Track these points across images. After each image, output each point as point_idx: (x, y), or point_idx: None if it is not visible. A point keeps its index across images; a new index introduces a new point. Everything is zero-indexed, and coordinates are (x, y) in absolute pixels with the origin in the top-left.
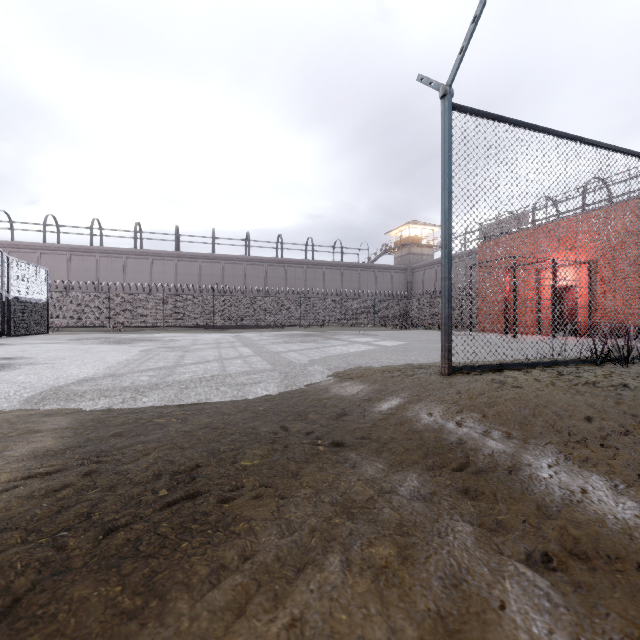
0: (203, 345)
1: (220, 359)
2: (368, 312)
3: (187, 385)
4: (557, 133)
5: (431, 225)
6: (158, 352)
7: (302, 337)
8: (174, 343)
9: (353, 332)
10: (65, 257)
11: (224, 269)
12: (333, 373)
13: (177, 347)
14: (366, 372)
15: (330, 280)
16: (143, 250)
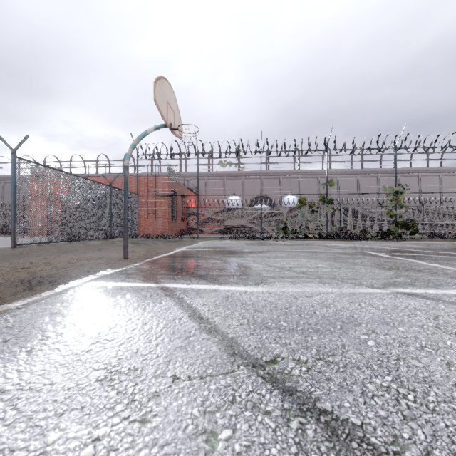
0: None
1: None
2: None
3: None
4: (57, 170)
5: None
6: None
7: None
8: None
9: None
10: None
11: None
12: None
13: None
14: None
15: None
16: None
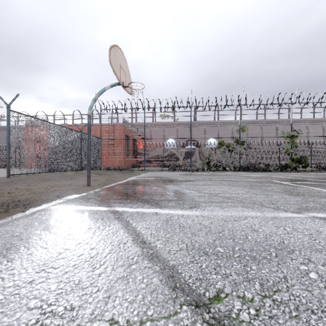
0: None
1: None
2: None
3: None
4: (41, 120)
5: None
6: None
7: None
8: None
9: None
10: None
11: None
12: None
13: None
14: None
15: None
16: None
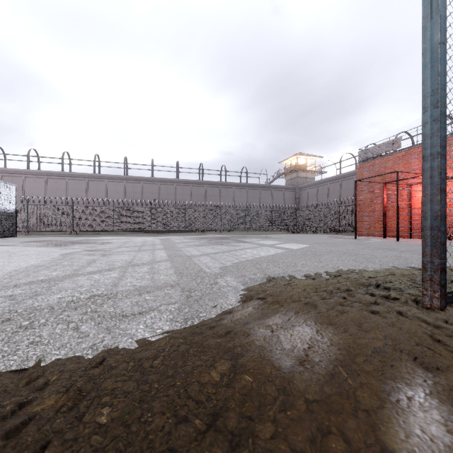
0: (127, 248)
1: (127, 266)
2: (267, 220)
3: (35, 319)
4: None
5: (313, 156)
6: (76, 256)
7: (216, 240)
8: (104, 245)
9: (257, 235)
10: (43, 180)
11: (160, 188)
12: (250, 291)
13: (101, 250)
14: (294, 291)
15: (238, 197)
16: (100, 174)
